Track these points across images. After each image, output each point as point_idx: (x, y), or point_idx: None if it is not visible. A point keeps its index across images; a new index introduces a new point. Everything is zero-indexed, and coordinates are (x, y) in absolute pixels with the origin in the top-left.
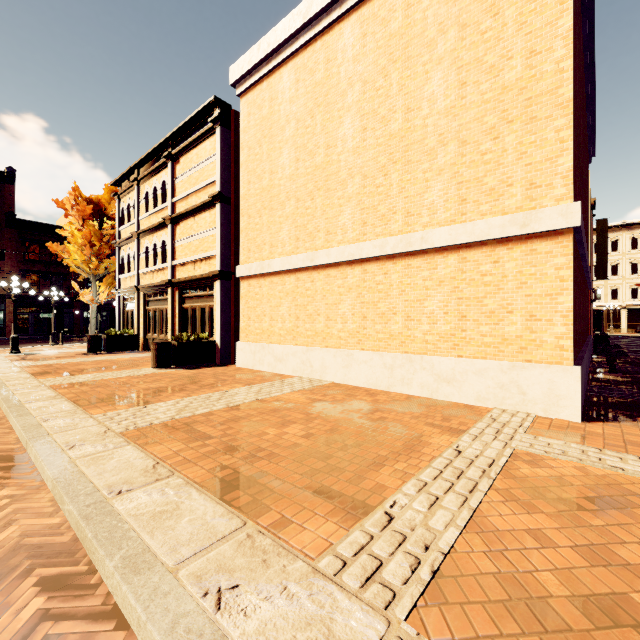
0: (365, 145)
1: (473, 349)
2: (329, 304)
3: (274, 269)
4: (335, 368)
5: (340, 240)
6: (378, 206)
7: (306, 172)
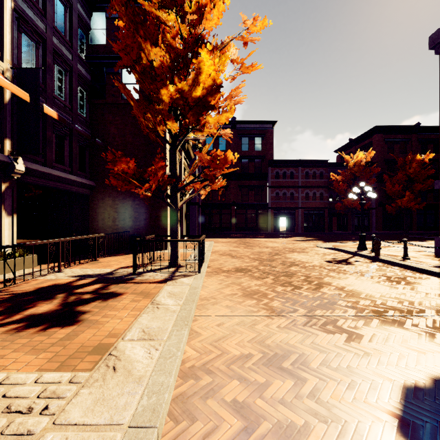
0: None
1: None
2: None
3: None
4: None
5: None
6: None
7: None
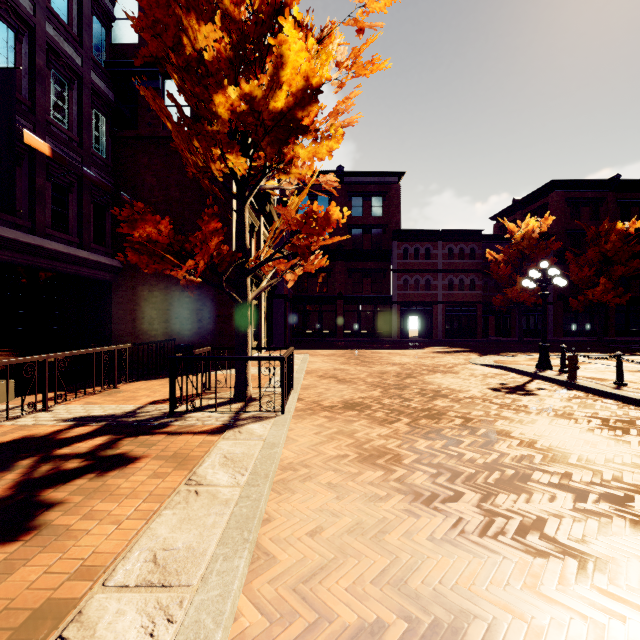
0: None
1: None
2: None
3: None
4: None
5: None
6: None
7: None
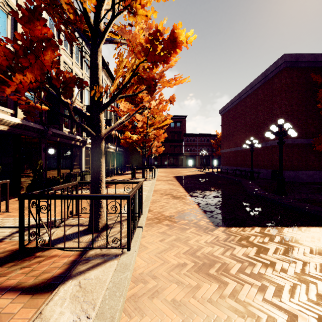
0: None
1: None
2: None
3: None
4: None
5: None
6: None
7: None
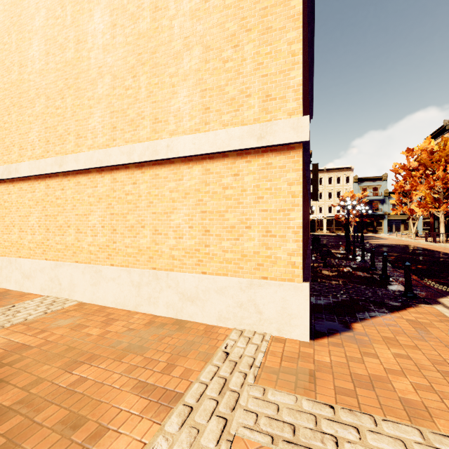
0: (115, 42)
1: (216, 265)
2: (79, 215)
3: (21, 174)
4: (83, 286)
5: (90, 145)
6: (127, 110)
7: (56, 67)
